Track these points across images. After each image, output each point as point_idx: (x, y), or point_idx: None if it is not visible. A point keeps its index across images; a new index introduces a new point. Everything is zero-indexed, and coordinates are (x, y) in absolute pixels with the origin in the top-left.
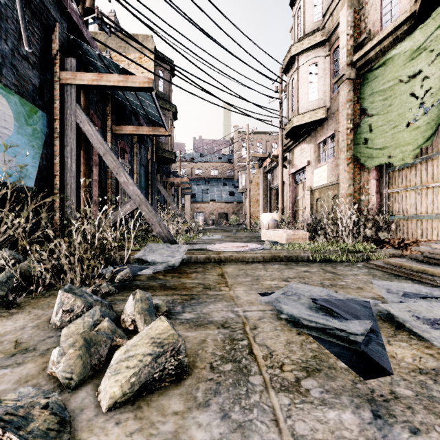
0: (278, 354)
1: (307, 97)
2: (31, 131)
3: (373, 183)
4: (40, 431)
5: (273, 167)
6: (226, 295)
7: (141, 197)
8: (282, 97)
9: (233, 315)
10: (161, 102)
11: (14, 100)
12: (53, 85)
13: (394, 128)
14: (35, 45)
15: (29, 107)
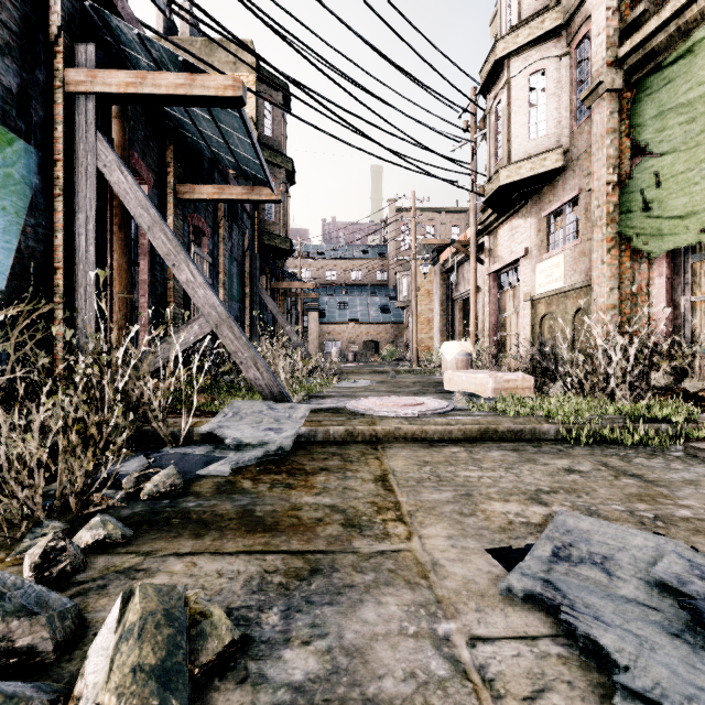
0: None
1: (526, 132)
2: None
3: (660, 285)
4: None
5: (458, 262)
6: (404, 559)
7: (221, 311)
8: (475, 140)
9: (442, 667)
10: (267, 154)
11: None
12: (52, 95)
13: None
14: (8, 8)
15: None
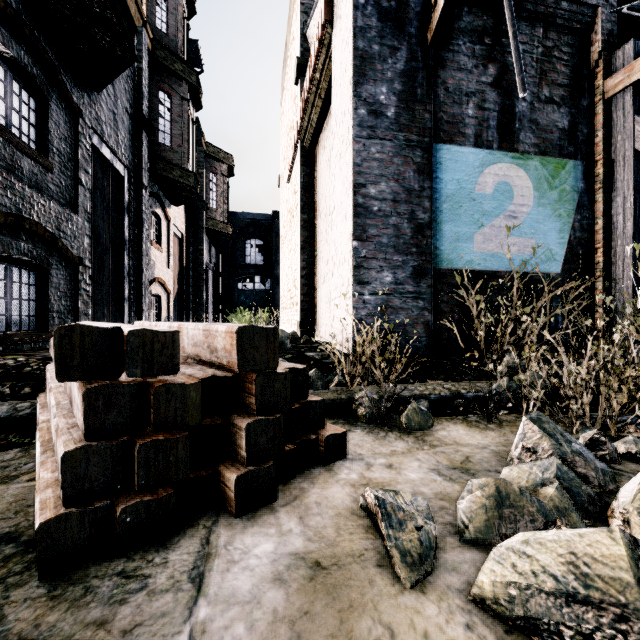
0: None
1: None
2: (556, 196)
3: None
4: (402, 545)
5: None
6: None
7: None
8: None
9: None
10: None
11: (533, 165)
12: (593, 110)
13: None
14: (562, 72)
15: (553, 164)
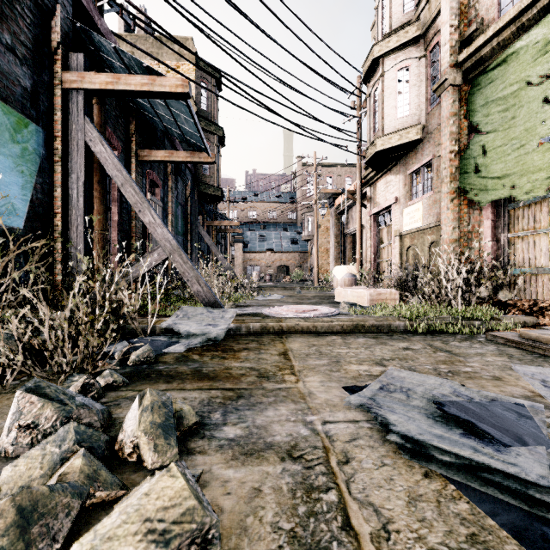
0: (400, 529)
1: (395, 112)
2: (19, 151)
3: (487, 225)
4: None
5: (348, 206)
6: (293, 391)
7: (173, 243)
8: (360, 116)
9: (306, 432)
10: (203, 123)
11: None
12: (53, 90)
13: (519, 149)
14: (25, 32)
15: (16, 118)
